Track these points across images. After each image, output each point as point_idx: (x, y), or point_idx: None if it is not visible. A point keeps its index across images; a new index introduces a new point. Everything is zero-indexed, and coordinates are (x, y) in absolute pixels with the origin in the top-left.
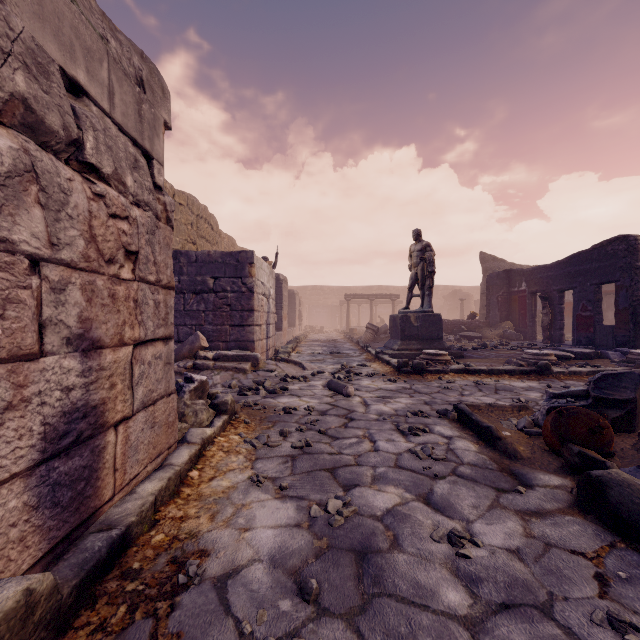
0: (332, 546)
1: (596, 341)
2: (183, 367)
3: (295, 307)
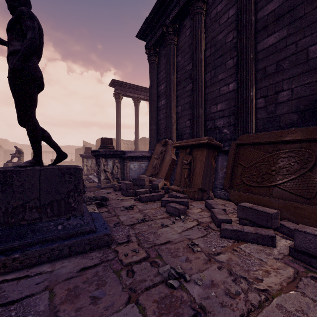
0: None
1: None
2: None
3: None
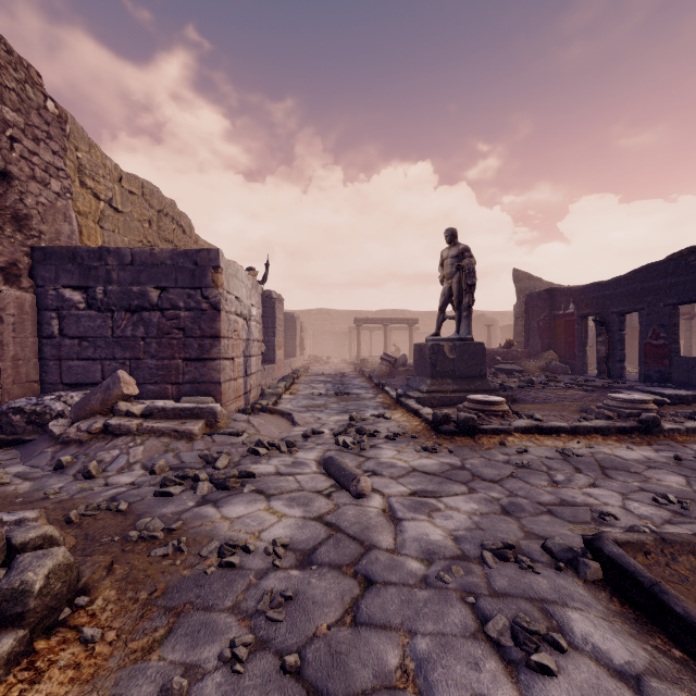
0: None
1: (672, 377)
2: (85, 431)
3: (295, 333)
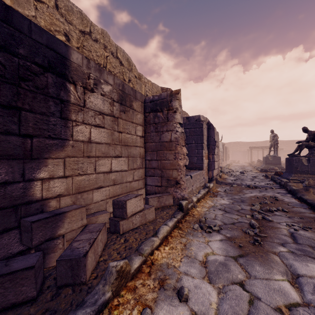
0: (239, 179)
1: None
2: None
3: (226, 153)
